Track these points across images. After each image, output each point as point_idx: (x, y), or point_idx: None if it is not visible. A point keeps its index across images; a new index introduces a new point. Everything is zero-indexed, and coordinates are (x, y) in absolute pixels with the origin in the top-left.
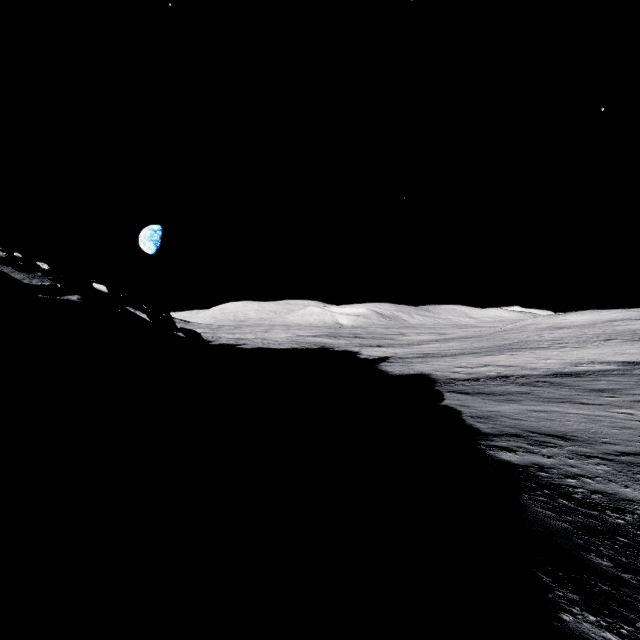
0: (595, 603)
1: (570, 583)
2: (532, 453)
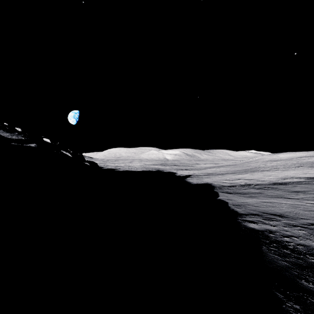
0: (309, 310)
1: (293, 298)
2: (265, 224)
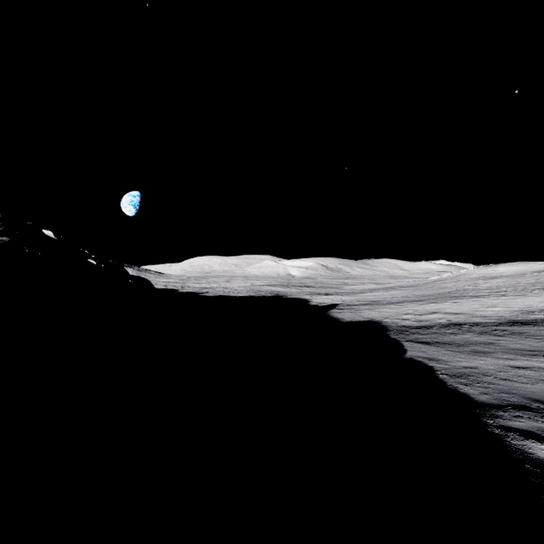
0: None
1: None
2: None
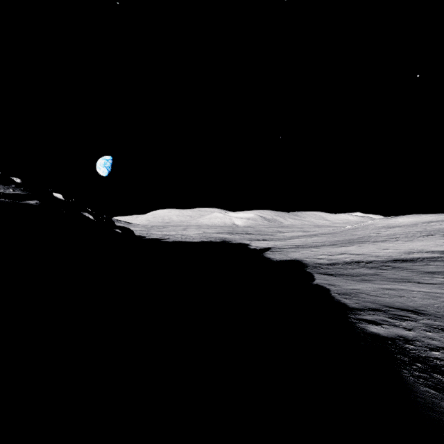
0: None
1: None
2: (395, 326)
